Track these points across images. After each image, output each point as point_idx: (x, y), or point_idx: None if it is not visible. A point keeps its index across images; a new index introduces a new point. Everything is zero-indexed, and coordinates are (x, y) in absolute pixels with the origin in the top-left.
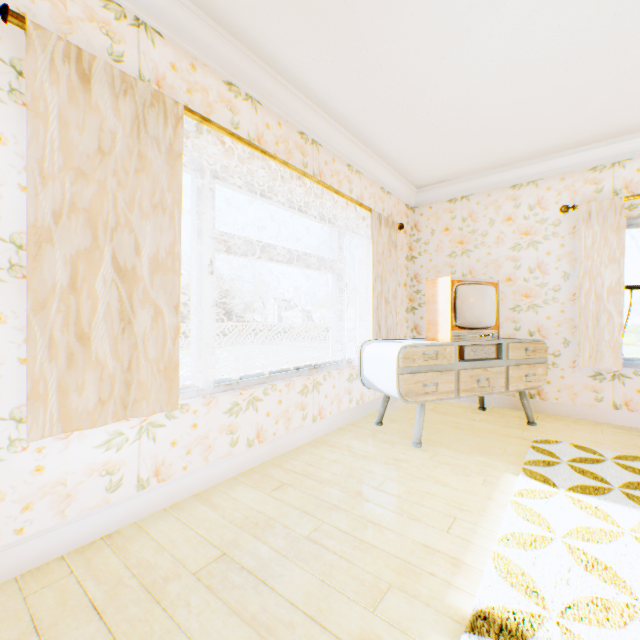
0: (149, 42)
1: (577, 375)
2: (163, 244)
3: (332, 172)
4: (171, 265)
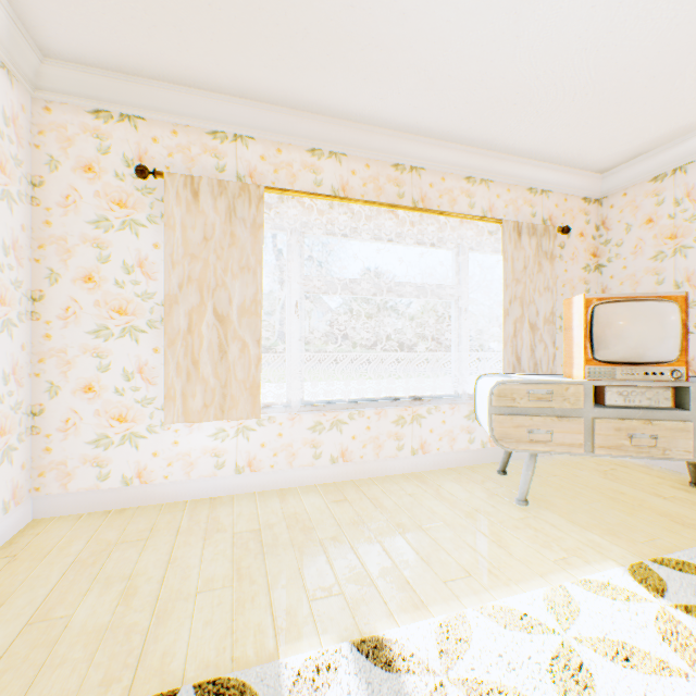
0: (244, 148)
1: None
2: (248, 295)
3: (441, 192)
4: (254, 310)
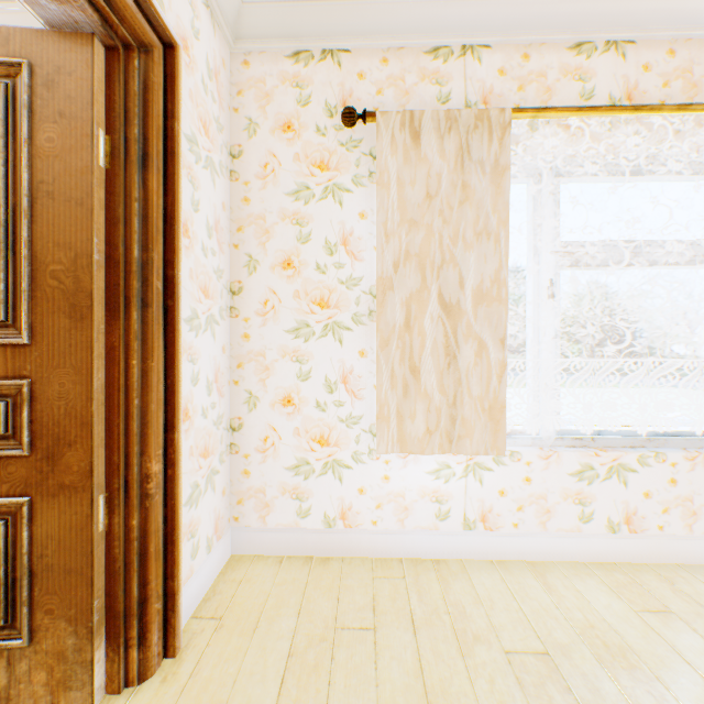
0: (474, 63)
1: None
2: (486, 272)
3: None
4: (495, 294)
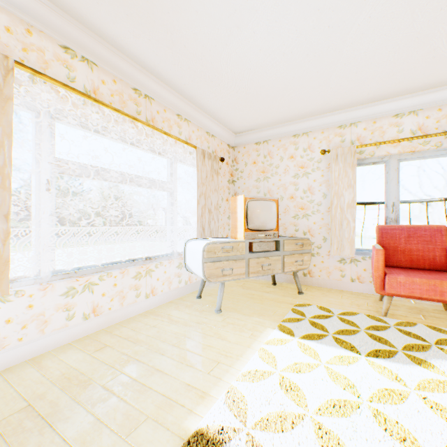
0: None
1: (331, 260)
2: None
3: (163, 119)
4: (1, 183)
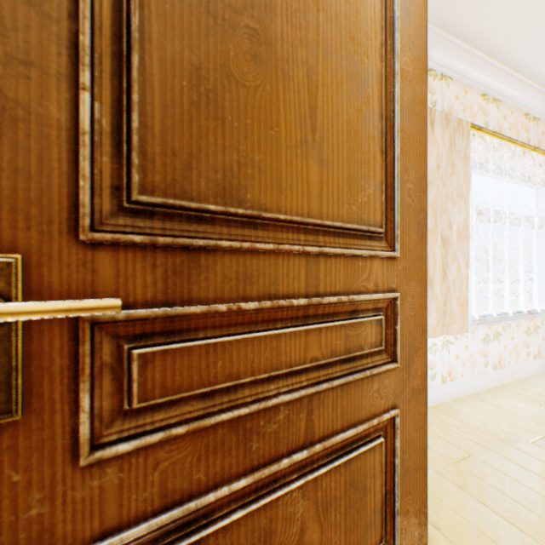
0: (445, 87)
1: None
2: (460, 220)
3: None
4: (464, 234)
